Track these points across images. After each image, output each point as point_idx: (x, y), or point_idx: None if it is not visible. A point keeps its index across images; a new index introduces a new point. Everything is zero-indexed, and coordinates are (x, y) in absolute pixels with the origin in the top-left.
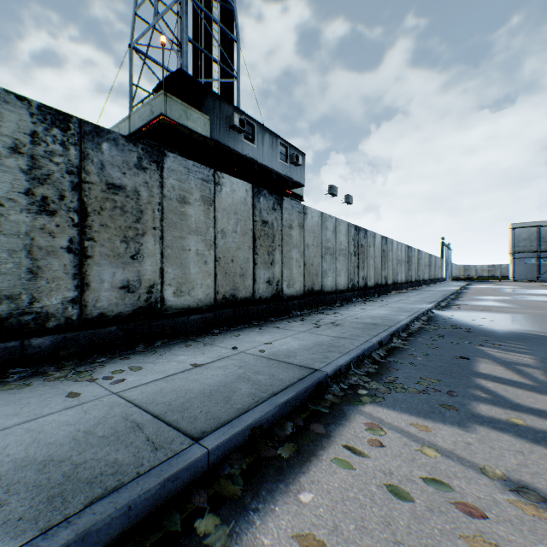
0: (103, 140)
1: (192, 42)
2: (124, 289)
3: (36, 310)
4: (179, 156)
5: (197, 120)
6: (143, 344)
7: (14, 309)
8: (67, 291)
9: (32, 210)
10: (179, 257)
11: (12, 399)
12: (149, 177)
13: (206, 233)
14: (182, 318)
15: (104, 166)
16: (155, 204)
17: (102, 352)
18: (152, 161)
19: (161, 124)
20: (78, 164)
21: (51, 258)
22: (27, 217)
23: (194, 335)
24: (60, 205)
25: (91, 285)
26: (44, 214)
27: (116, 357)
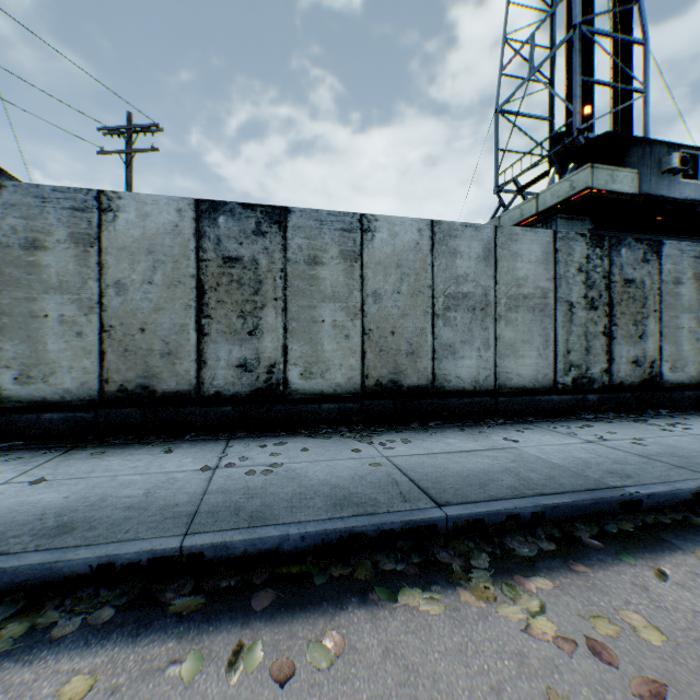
0: (620, 247)
1: (585, 80)
2: (632, 363)
3: (587, 376)
4: (672, 241)
5: (622, 179)
6: (649, 411)
7: (578, 374)
8: (601, 364)
9: (585, 308)
10: (672, 335)
11: (615, 427)
12: (649, 267)
13: (696, 310)
14: (675, 392)
15: (621, 267)
16: (654, 290)
17: (623, 412)
18: (651, 253)
19: (586, 198)
20: (606, 270)
21: (594, 340)
22: (583, 313)
23: (689, 410)
24: (598, 302)
25: (614, 360)
26: (591, 310)
27: (637, 417)
